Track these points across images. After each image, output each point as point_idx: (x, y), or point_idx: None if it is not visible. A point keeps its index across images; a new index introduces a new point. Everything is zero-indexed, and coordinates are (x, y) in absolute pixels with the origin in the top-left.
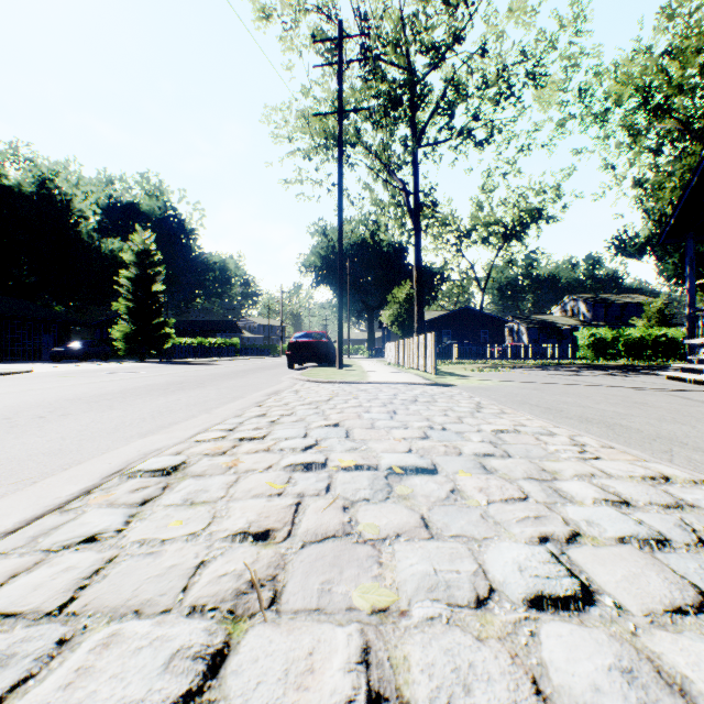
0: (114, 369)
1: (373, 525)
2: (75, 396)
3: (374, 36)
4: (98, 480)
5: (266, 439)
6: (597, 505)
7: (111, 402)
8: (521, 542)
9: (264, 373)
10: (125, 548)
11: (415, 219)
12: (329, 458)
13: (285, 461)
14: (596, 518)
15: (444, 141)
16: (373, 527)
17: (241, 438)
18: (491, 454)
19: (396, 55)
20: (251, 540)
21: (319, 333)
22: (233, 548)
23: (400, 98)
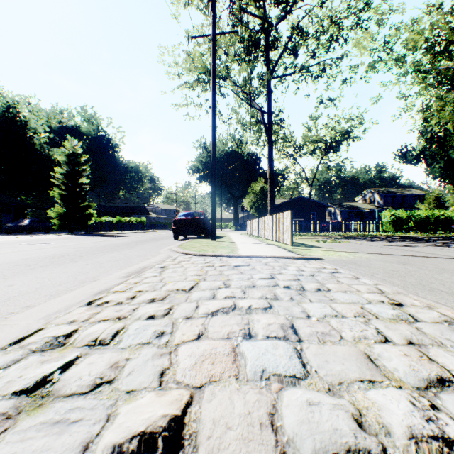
0: (37, 240)
1: None
2: None
3: None
4: None
5: None
6: None
7: None
8: None
9: (152, 244)
10: None
11: (268, 131)
12: None
13: None
14: None
15: (290, 74)
16: None
17: None
18: None
19: (256, 7)
20: None
21: (198, 212)
22: None
23: (258, 42)
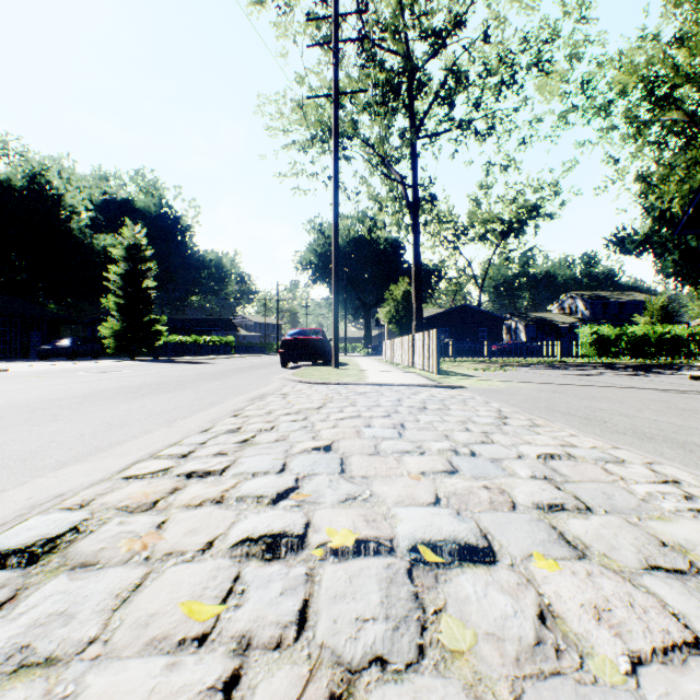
0: (98, 367)
1: None
2: (24, 401)
3: (372, 22)
4: None
5: (225, 475)
6: None
7: (61, 409)
8: None
9: (255, 372)
10: None
11: (413, 213)
12: (312, 521)
13: (239, 529)
14: None
15: (444, 132)
16: None
17: (191, 472)
18: (561, 506)
19: (394, 41)
20: None
21: (314, 330)
22: None
23: (399, 87)
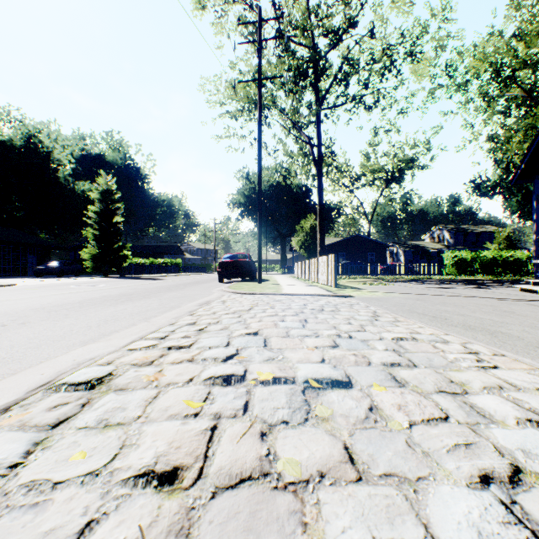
0: (82, 282)
1: (294, 461)
2: (40, 306)
3: (286, 23)
4: (22, 394)
5: (192, 348)
6: (522, 426)
7: (68, 311)
8: (463, 486)
9: (199, 286)
10: (9, 495)
11: (318, 166)
12: (248, 369)
13: (206, 373)
14: (529, 445)
15: (341, 105)
16: (294, 465)
17: (170, 346)
18: (398, 364)
19: (303, 37)
20: (155, 484)
21: (243, 255)
22: (132, 497)
23: (307, 71)
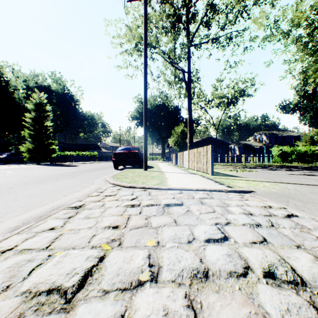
0: (1, 169)
1: None
2: None
3: None
4: None
5: None
6: None
7: None
8: None
9: (93, 173)
10: None
11: (188, 86)
12: None
13: None
14: None
15: (205, 42)
16: None
17: None
18: None
19: None
20: None
21: (133, 147)
22: None
23: (181, 17)
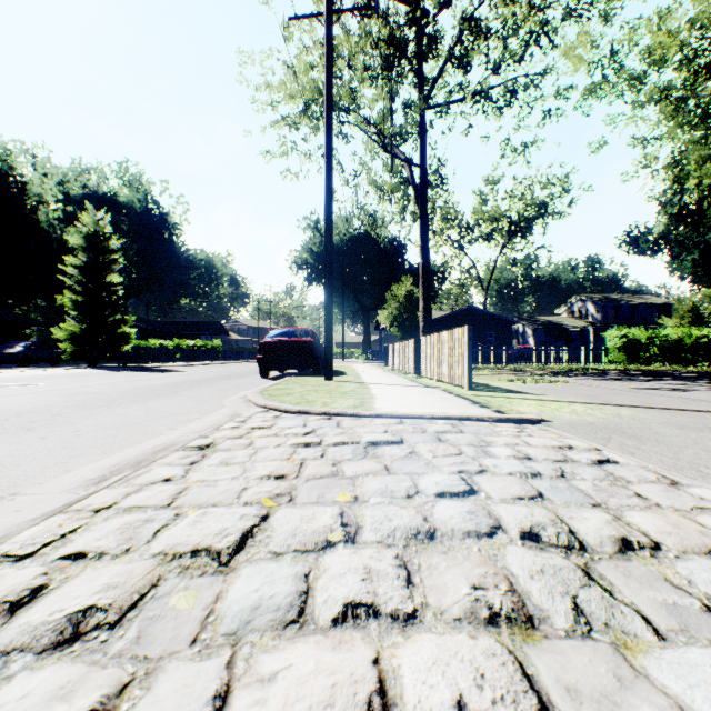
0: (19, 378)
1: None
2: None
3: None
4: None
5: None
6: None
7: None
8: None
9: (217, 386)
10: None
11: (421, 197)
12: None
13: None
14: None
15: (458, 100)
16: None
17: None
18: None
19: None
20: None
21: (302, 331)
22: None
23: (405, 45)
